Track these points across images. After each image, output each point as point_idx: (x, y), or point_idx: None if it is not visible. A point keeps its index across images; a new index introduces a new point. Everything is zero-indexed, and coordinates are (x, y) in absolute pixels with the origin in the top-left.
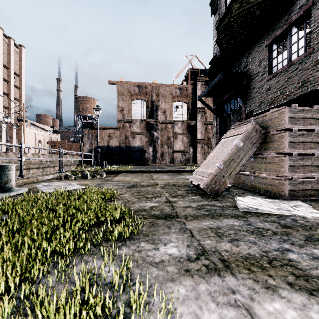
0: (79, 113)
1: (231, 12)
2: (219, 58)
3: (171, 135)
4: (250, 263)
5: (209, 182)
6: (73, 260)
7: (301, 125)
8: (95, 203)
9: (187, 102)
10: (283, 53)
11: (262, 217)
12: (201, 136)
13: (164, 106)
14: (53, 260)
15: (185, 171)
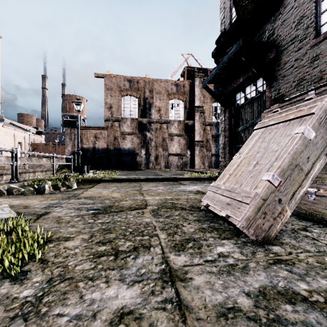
0: (65, 113)
1: None
2: (230, 30)
3: (166, 137)
4: None
5: (252, 213)
6: None
7: None
8: None
9: (183, 100)
10: None
11: None
12: (199, 138)
13: (158, 104)
14: None
15: (184, 179)
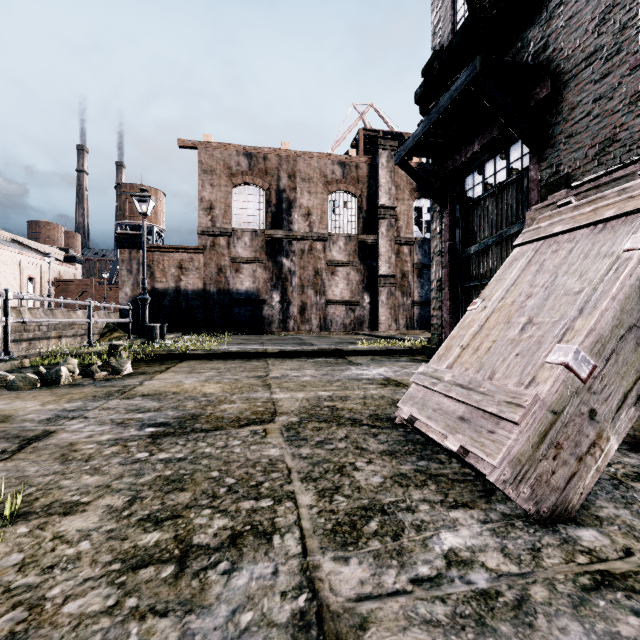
0: (123, 221)
1: None
2: (453, 43)
3: (322, 267)
4: None
5: (527, 445)
6: None
7: None
8: None
9: (357, 194)
10: None
11: None
12: (387, 270)
13: (306, 203)
14: None
15: (358, 352)
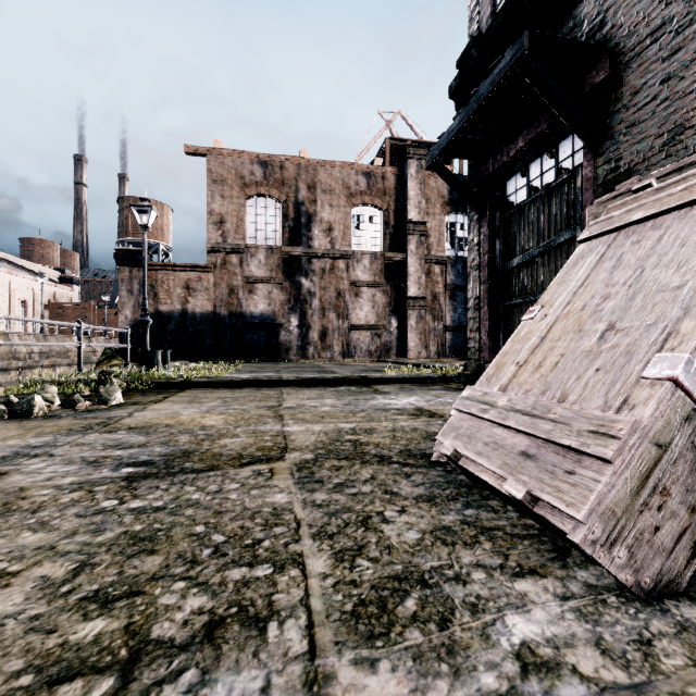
0: (126, 238)
1: None
2: (494, 26)
3: (345, 288)
4: None
5: (624, 491)
6: None
7: None
8: None
9: (383, 208)
10: None
11: None
12: (416, 292)
13: (327, 217)
14: None
15: (385, 380)
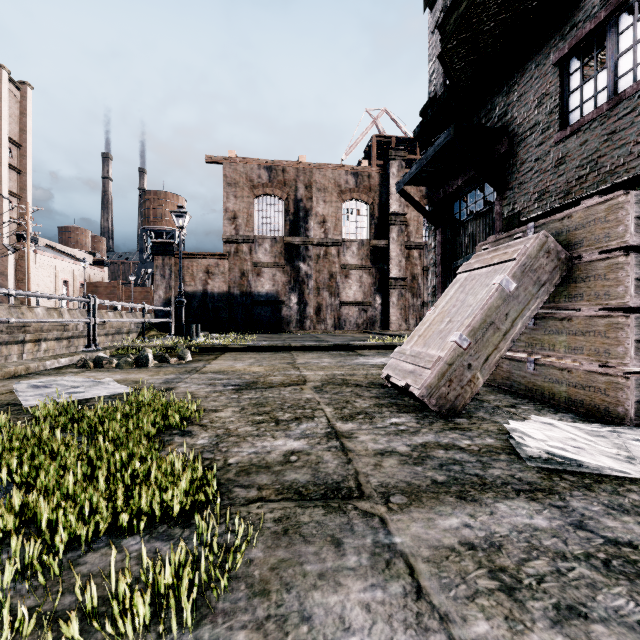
0: (147, 226)
1: None
2: (442, 98)
3: (336, 271)
4: None
5: (435, 380)
6: None
7: None
8: (130, 447)
9: (369, 202)
10: (596, 77)
11: (604, 492)
12: (398, 273)
13: (322, 211)
14: None
15: (367, 347)
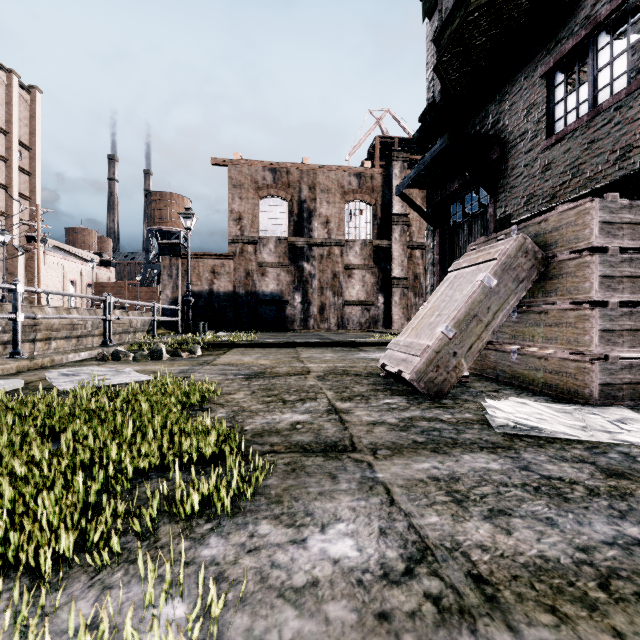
0: (153, 227)
1: (468, 2)
2: (439, 106)
3: (339, 271)
4: (553, 590)
5: (424, 366)
6: (69, 582)
7: (628, 240)
8: (164, 415)
9: (372, 203)
10: (579, 90)
11: (553, 449)
12: (400, 273)
13: (325, 212)
14: (14, 583)
15: (368, 343)
